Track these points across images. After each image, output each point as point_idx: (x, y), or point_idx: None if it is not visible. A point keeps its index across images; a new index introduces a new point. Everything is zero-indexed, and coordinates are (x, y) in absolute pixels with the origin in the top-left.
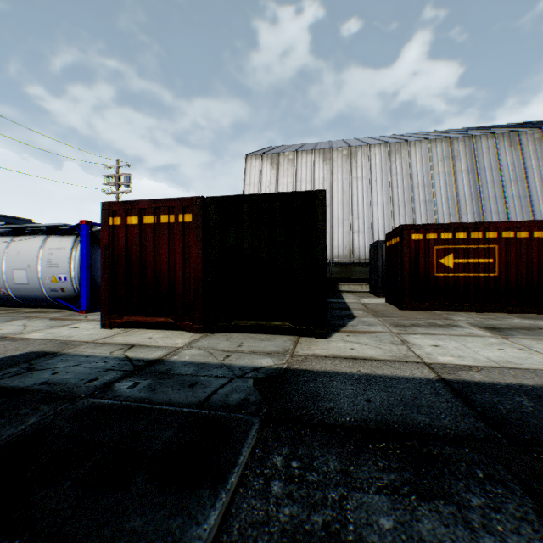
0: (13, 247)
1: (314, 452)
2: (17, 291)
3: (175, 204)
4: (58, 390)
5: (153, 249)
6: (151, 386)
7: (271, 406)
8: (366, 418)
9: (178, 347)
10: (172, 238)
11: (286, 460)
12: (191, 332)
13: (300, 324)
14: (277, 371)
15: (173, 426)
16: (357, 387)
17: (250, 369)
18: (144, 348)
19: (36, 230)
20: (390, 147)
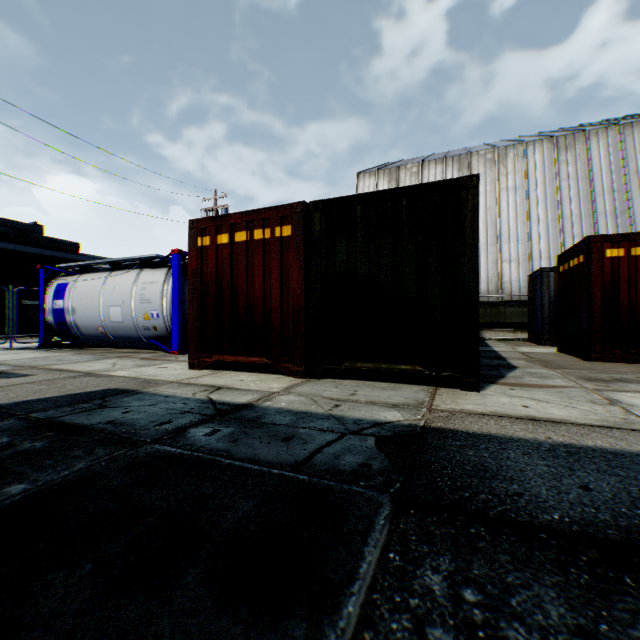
0: (109, 282)
1: (505, 576)
2: (112, 330)
3: (270, 214)
4: (122, 431)
5: (246, 272)
6: (233, 435)
7: (407, 480)
8: (595, 520)
9: (273, 392)
10: (268, 258)
11: (450, 584)
12: (290, 376)
13: (438, 369)
14: (411, 428)
15: (255, 494)
16: (554, 462)
17: (369, 423)
18: (232, 391)
19: (130, 264)
20: (557, 142)
